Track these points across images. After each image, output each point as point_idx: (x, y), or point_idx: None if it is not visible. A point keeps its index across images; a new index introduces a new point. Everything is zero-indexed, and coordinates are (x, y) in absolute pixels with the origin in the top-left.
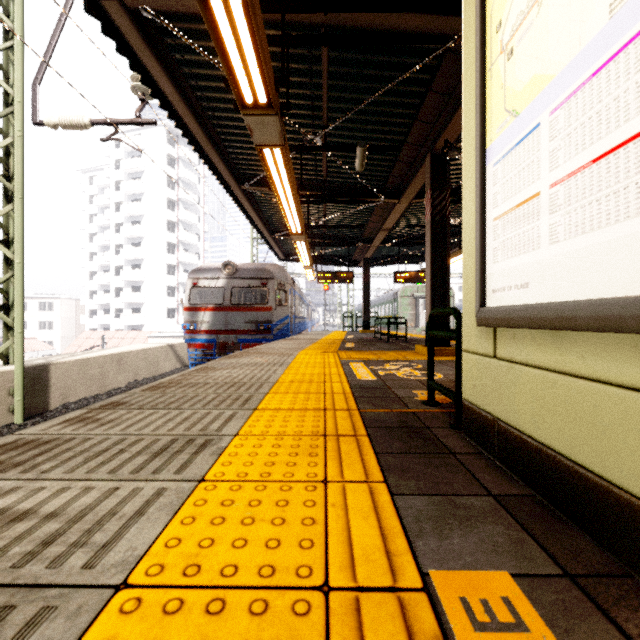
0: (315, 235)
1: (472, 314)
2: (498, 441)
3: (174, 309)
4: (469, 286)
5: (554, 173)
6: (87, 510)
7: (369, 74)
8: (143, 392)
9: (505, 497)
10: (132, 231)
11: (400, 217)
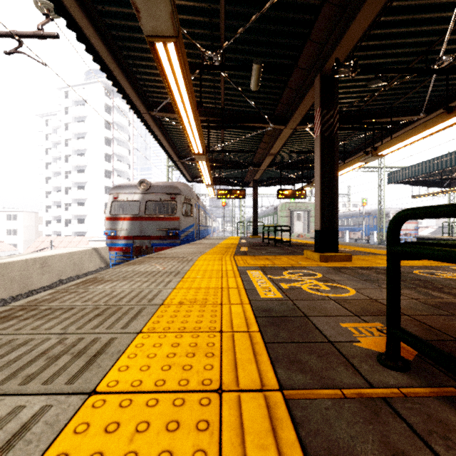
0: (215, 160)
1: None
2: None
3: None
4: None
5: None
6: None
7: None
8: None
9: None
10: (78, 161)
11: (283, 145)
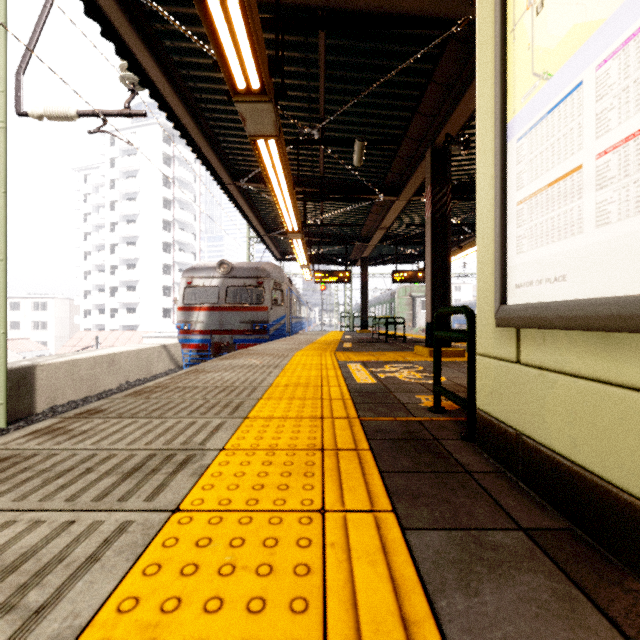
0: (312, 234)
1: (489, 313)
2: (523, 459)
3: (170, 309)
4: (485, 281)
5: (603, 139)
6: (28, 554)
7: (368, 63)
8: (125, 398)
9: (538, 532)
10: (127, 230)
11: (398, 215)
